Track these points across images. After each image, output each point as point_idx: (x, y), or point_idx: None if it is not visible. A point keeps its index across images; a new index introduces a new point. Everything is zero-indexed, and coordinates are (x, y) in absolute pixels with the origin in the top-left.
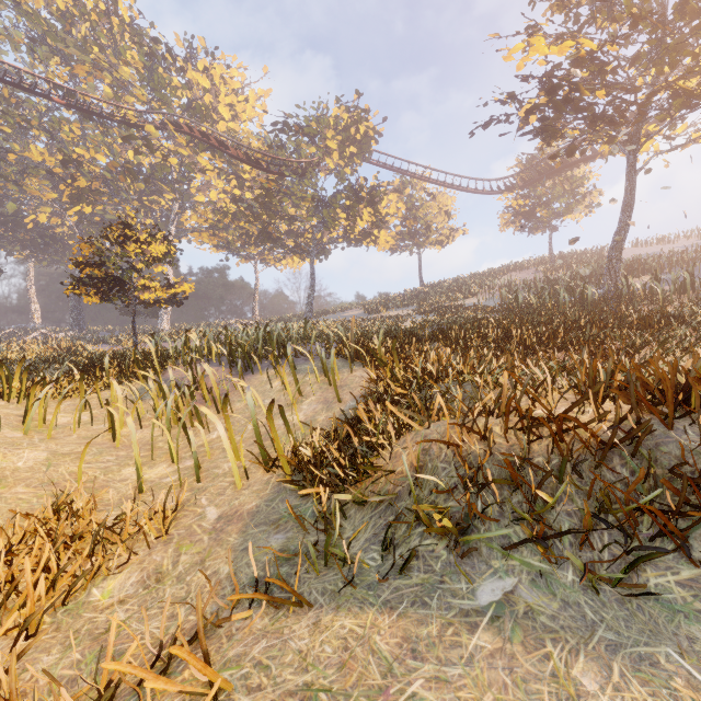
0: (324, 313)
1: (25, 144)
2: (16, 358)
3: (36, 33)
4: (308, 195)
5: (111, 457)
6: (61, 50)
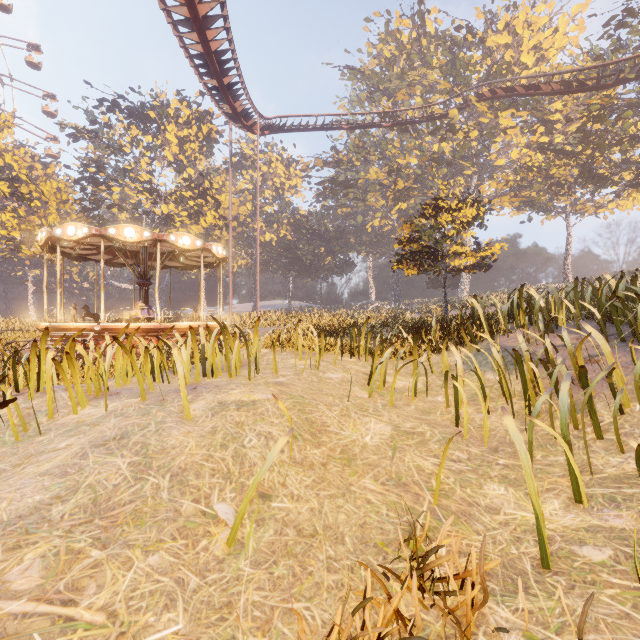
0: None
1: (367, 169)
2: (362, 322)
3: (373, 87)
4: None
5: (460, 452)
6: (387, 90)
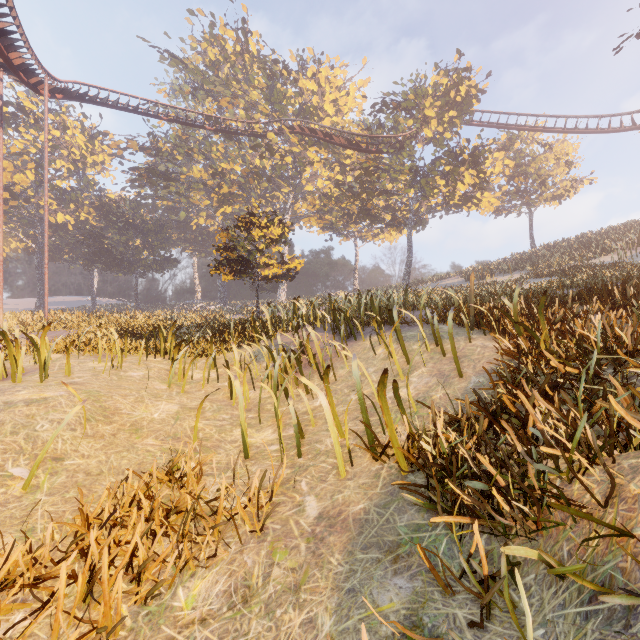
0: (421, 283)
1: (190, 166)
2: (179, 324)
3: (197, 83)
4: (405, 167)
5: (226, 415)
6: (212, 91)
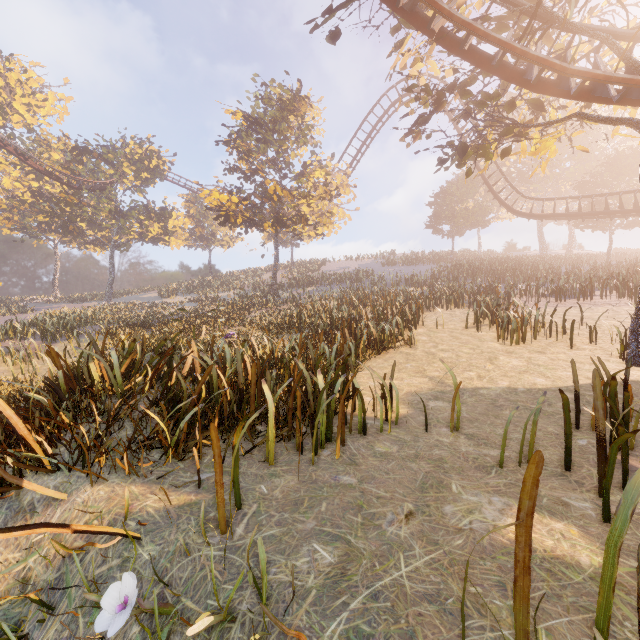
0: (127, 294)
1: None
2: None
3: None
4: (106, 208)
5: None
6: None
